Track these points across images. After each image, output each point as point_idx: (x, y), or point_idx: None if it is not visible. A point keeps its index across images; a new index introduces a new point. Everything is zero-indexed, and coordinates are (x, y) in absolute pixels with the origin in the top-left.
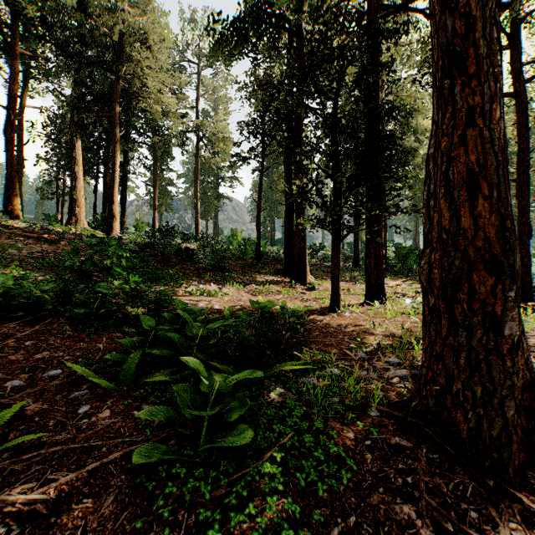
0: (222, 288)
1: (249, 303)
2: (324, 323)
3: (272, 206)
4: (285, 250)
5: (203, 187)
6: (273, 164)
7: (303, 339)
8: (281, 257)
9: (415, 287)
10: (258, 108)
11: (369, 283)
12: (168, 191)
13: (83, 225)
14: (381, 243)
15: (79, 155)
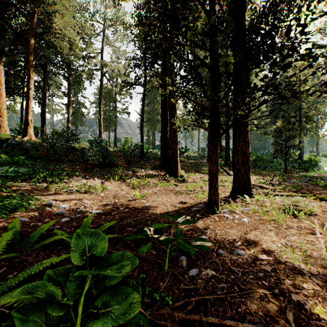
0: (105, 182)
1: (125, 198)
2: (210, 236)
3: (153, 123)
4: (161, 150)
5: (106, 109)
6: (154, 95)
7: (194, 319)
8: (158, 156)
9: (255, 178)
10: (141, 43)
11: (237, 178)
12: (81, 111)
13: (6, 131)
14: (248, 142)
15: (3, 76)
